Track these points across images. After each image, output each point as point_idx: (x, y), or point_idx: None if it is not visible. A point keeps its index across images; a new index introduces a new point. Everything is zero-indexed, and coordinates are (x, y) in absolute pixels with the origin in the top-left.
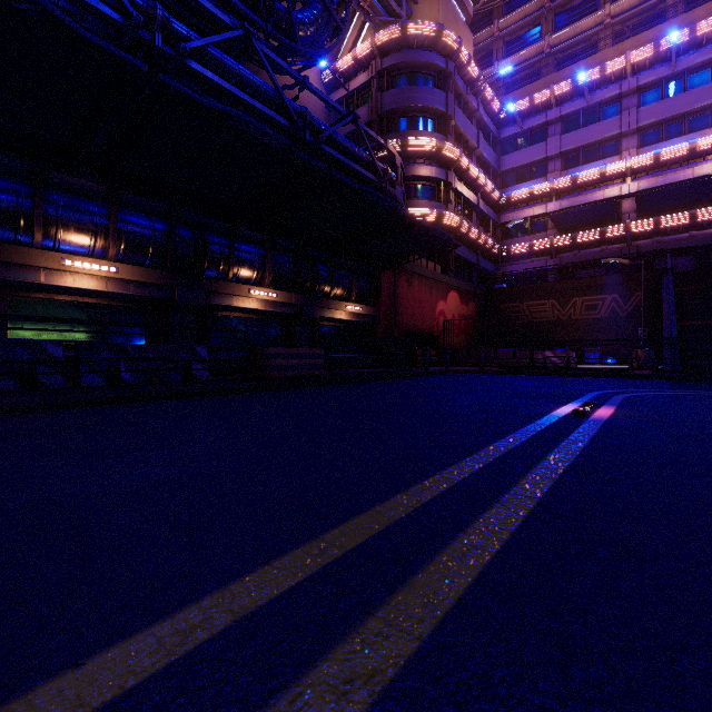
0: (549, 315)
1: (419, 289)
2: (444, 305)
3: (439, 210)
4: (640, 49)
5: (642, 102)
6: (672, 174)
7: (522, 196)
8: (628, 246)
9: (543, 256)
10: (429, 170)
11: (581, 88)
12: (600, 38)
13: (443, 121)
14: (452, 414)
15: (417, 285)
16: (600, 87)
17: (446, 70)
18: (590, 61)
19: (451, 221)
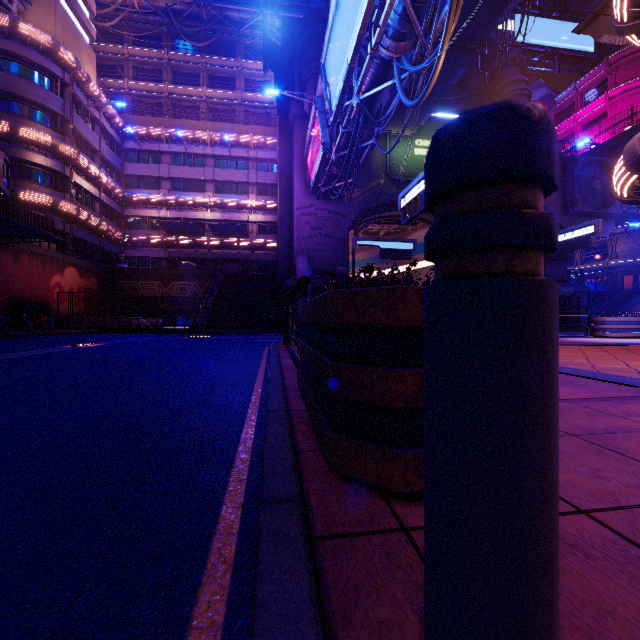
0: (156, 292)
1: (30, 264)
2: (61, 278)
3: (56, 198)
4: (214, 133)
5: (217, 165)
6: (230, 214)
7: (142, 199)
8: (209, 252)
9: (158, 248)
10: (45, 160)
11: (183, 138)
12: (195, 111)
13: (61, 121)
14: (4, 350)
15: (27, 260)
16: (194, 144)
17: (64, 80)
18: (189, 123)
19: (68, 209)
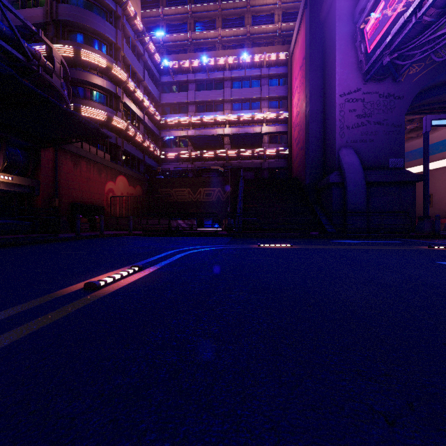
0: (187, 198)
1: (88, 170)
2: (113, 185)
3: (109, 114)
4: (232, 57)
5: (233, 87)
6: (245, 128)
7: (174, 122)
8: (227, 163)
9: (186, 162)
10: (101, 81)
11: (205, 67)
12: (215, 43)
13: (114, 49)
14: None
15: (85, 166)
16: (214, 70)
17: (116, 12)
18: (210, 54)
19: (119, 124)
